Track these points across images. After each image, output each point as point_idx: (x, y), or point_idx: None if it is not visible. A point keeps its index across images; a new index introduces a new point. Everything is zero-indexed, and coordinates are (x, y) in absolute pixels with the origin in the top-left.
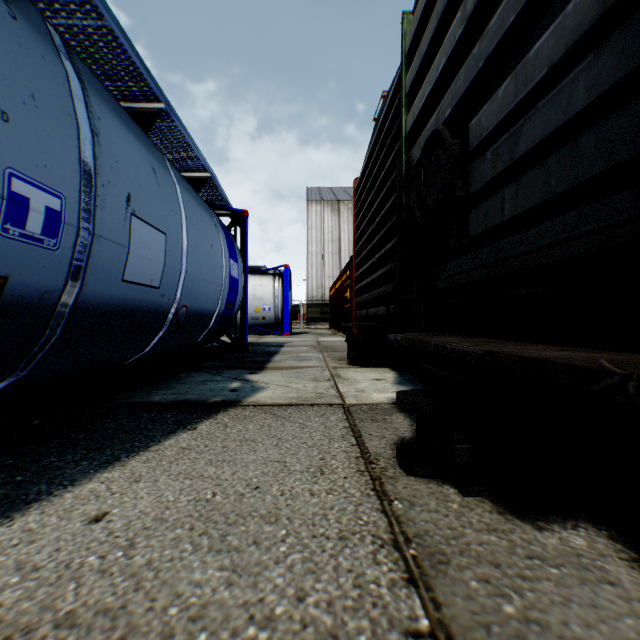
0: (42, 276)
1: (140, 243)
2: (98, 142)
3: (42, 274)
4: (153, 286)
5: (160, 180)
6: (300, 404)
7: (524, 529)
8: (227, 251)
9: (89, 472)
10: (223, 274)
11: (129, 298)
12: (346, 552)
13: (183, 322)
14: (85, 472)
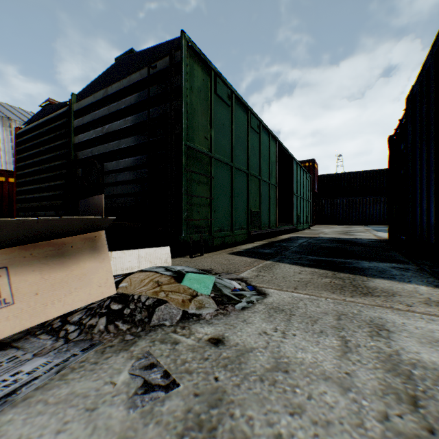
0: None
1: None
2: None
3: None
4: None
5: None
6: None
7: None
8: None
9: None
10: None
11: None
12: None
13: None
14: None
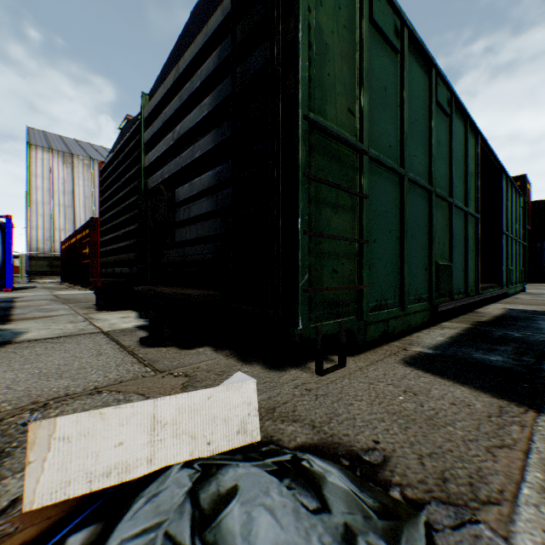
0: None
1: None
2: None
3: None
4: None
5: None
6: (69, 335)
7: (186, 351)
8: None
9: None
10: None
11: None
12: (121, 367)
13: None
14: None
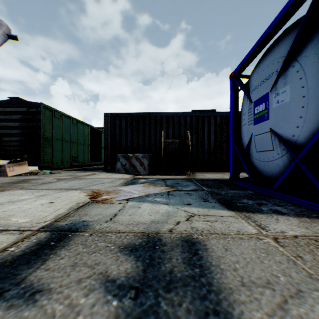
0: None
1: None
2: None
3: None
4: None
5: None
6: None
7: None
8: None
9: None
10: None
11: None
12: None
13: None
14: None
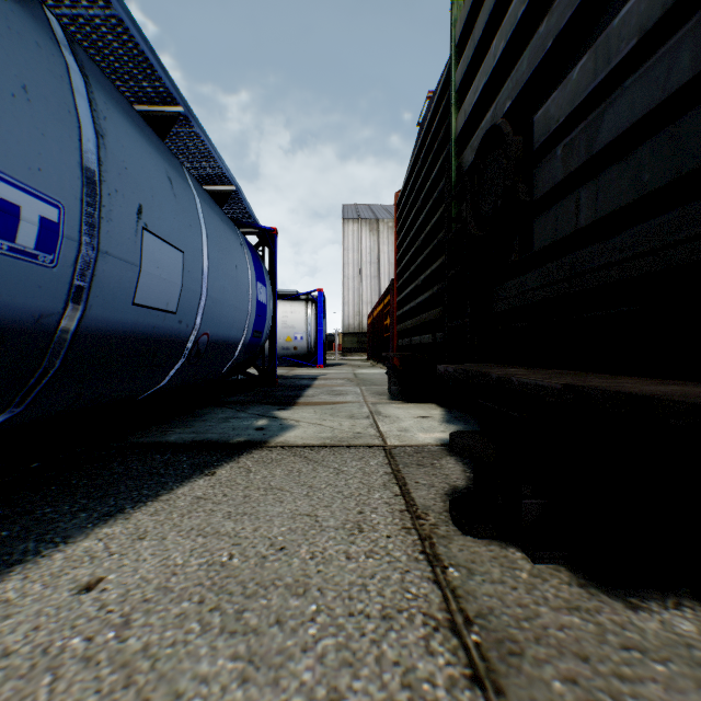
0: (37, 297)
1: (153, 262)
2: (103, 145)
3: (37, 295)
4: (169, 311)
5: (177, 191)
6: (335, 445)
7: (614, 608)
8: (254, 273)
9: (86, 526)
10: (249, 298)
11: (141, 324)
12: (391, 637)
13: (204, 352)
14: (82, 526)
